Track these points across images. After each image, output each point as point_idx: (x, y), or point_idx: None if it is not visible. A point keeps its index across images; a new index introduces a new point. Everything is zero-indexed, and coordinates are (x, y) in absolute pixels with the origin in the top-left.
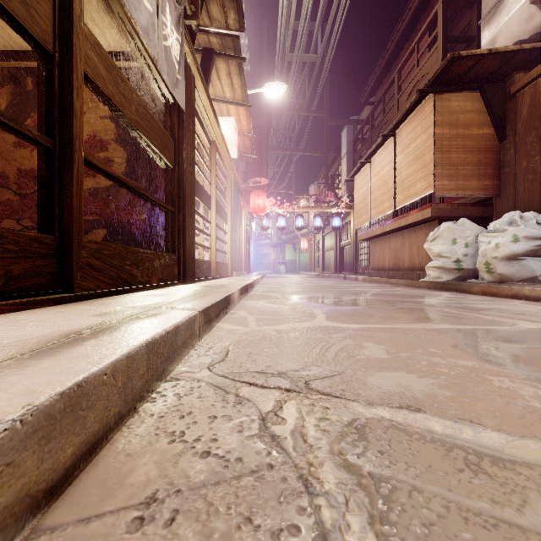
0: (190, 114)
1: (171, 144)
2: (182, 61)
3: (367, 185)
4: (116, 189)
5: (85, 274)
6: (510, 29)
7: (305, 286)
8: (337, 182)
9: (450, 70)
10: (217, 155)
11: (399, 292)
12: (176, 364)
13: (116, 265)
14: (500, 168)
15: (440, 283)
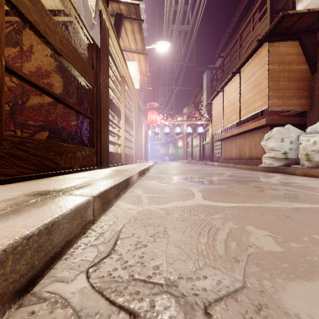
0: (105, 53)
1: (90, 72)
2: (97, 11)
3: (221, 105)
4: (55, 104)
5: (6, 162)
6: (316, 1)
7: (182, 169)
8: (200, 106)
9: (280, 25)
10: (126, 86)
11: (245, 173)
12: (50, 267)
13: (40, 155)
14: (312, 91)
15: (272, 168)
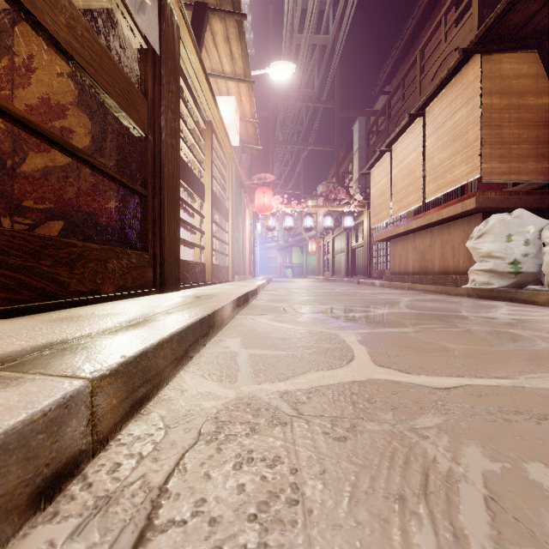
0: (172, 70)
1: (141, 103)
2: None
3: (387, 177)
4: (75, 169)
5: None
6: None
7: (317, 292)
8: (347, 181)
9: (506, 19)
10: (214, 140)
11: (437, 301)
12: None
13: (14, 265)
14: None
15: (487, 290)
